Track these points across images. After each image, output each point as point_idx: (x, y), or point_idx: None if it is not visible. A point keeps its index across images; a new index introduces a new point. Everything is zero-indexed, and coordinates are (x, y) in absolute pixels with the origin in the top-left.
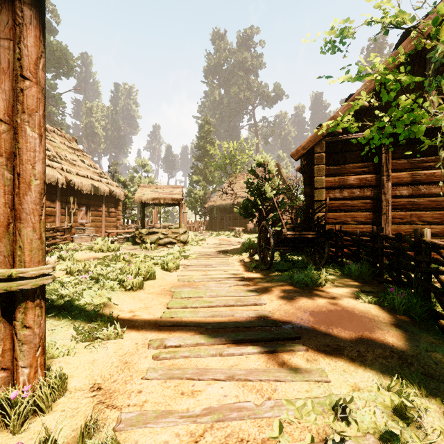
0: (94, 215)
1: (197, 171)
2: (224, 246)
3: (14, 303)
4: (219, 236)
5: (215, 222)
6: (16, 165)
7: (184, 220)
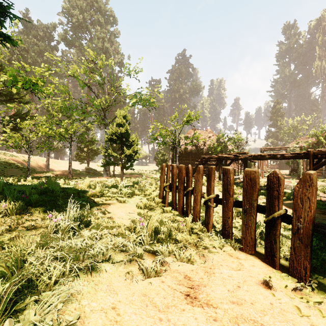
0: (233, 163)
1: (270, 134)
2: (283, 174)
3: (262, 172)
4: (283, 171)
5: (282, 165)
6: (262, 164)
7: (264, 164)
